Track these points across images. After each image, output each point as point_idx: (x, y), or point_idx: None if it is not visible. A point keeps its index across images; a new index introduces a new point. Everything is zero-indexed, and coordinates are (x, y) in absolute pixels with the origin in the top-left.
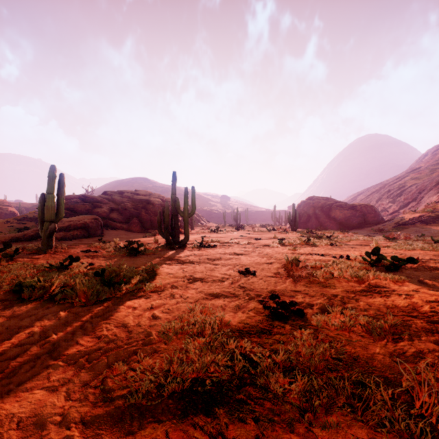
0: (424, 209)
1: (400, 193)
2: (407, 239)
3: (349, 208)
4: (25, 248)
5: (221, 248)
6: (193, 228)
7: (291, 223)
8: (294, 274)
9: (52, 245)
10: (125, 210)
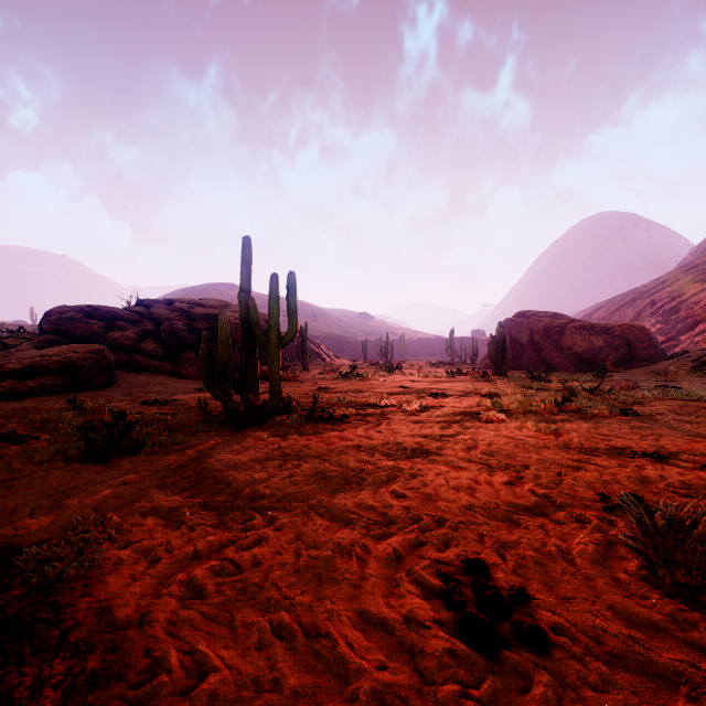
0: None
1: (676, 305)
2: None
3: (599, 332)
4: None
5: (361, 425)
6: (306, 368)
7: (495, 360)
8: None
9: None
10: (172, 334)
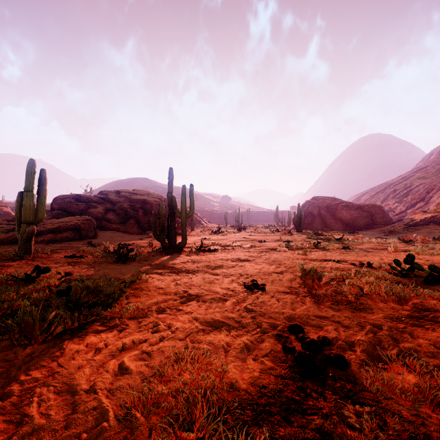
0: (436, 209)
1: (406, 192)
2: (424, 241)
3: (356, 209)
4: (2, 253)
5: (223, 253)
6: (193, 229)
7: (296, 224)
8: (317, 293)
9: (31, 249)
10: (122, 210)
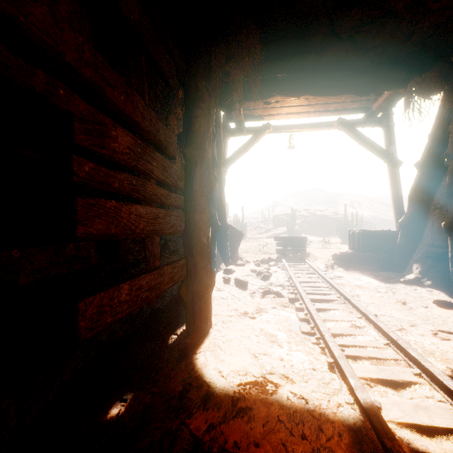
0: None
1: None
2: None
3: None
4: None
5: None
6: None
7: None
8: None
9: None
10: (311, 222)
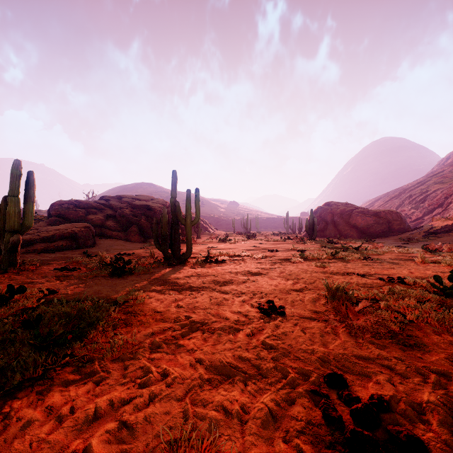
0: None
1: (423, 198)
2: (451, 251)
3: (372, 215)
4: None
5: (232, 264)
6: (199, 236)
7: (308, 231)
8: (355, 324)
9: (16, 261)
10: (123, 217)
